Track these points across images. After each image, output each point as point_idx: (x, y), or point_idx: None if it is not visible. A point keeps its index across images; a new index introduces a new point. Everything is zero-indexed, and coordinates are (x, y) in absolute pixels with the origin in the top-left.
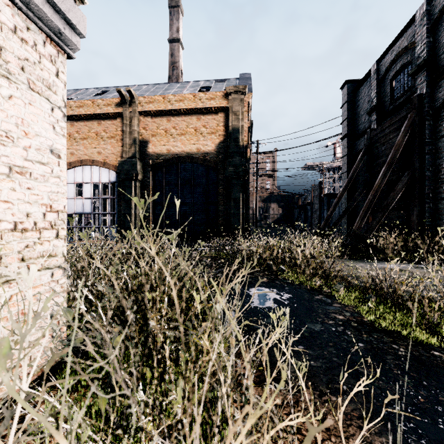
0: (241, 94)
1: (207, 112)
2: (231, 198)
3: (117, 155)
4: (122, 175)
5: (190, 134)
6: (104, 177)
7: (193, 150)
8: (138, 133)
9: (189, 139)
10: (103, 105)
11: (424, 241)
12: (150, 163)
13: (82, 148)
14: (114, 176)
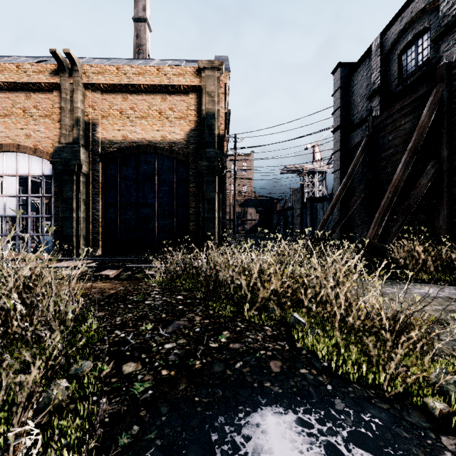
0: (216, 70)
1: (175, 92)
2: (204, 199)
3: (53, 139)
4: (59, 166)
5: (153, 118)
6: (35, 168)
7: (156, 137)
8: (82, 112)
9: (151, 124)
10: (32, 72)
11: (454, 253)
12: (99, 152)
13: (2, 129)
14: (50, 167)
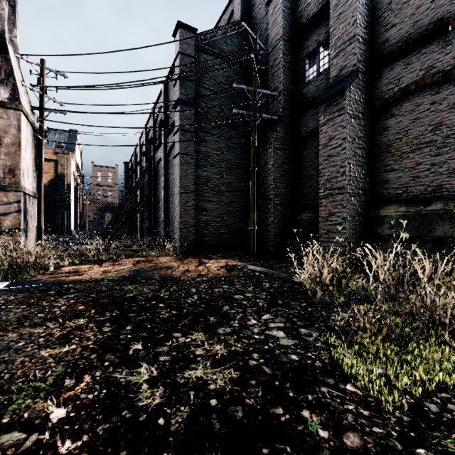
0: (66, 154)
1: None
2: (59, 213)
3: None
4: None
5: None
6: None
7: None
8: None
9: None
10: None
11: (131, 233)
12: None
13: None
14: None
